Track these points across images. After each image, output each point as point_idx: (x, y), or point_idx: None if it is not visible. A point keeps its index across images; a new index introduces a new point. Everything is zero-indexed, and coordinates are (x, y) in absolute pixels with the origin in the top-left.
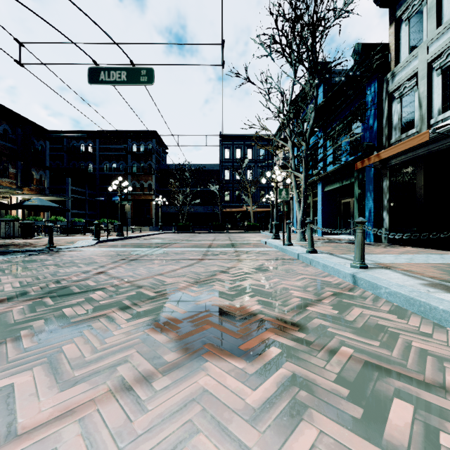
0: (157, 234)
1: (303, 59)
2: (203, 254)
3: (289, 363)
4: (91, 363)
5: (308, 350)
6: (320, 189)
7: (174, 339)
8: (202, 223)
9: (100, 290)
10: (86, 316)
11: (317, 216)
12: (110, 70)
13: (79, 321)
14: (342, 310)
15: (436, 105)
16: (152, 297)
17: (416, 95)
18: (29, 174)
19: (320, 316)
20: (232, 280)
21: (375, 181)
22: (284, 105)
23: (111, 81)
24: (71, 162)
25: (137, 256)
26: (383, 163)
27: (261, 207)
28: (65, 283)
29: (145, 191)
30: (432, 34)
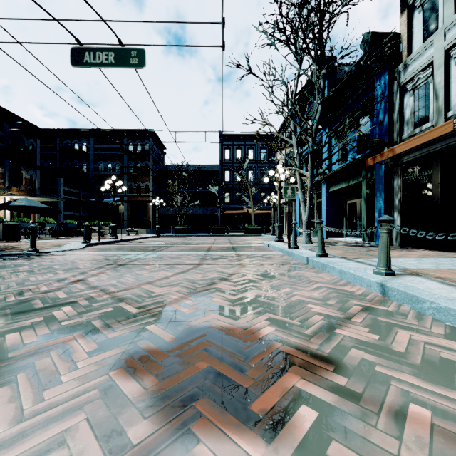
0: (153, 237)
1: (309, 47)
2: (201, 258)
3: (337, 445)
4: (1, 449)
5: (359, 412)
6: (325, 189)
7: (150, 391)
8: (201, 226)
9: (70, 304)
10: (34, 347)
11: (321, 218)
12: (95, 51)
13: (19, 356)
14: (382, 334)
15: (454, 96)
16: (132, 315)
17: (431, 86)
18: (18, 173)
19: (356, 343)
20: (234, 290)
21: (385, 179)
22: (289, 98)
23: (97, 63)
24: (64, 161)
25: (127, 260)
26: (394, 160)
27: (262, 208)
28: (28, 295)
29: (142, 192)
30: (450, 19)
